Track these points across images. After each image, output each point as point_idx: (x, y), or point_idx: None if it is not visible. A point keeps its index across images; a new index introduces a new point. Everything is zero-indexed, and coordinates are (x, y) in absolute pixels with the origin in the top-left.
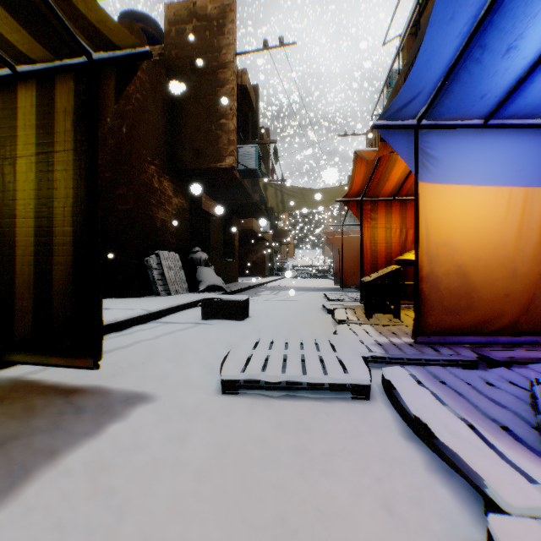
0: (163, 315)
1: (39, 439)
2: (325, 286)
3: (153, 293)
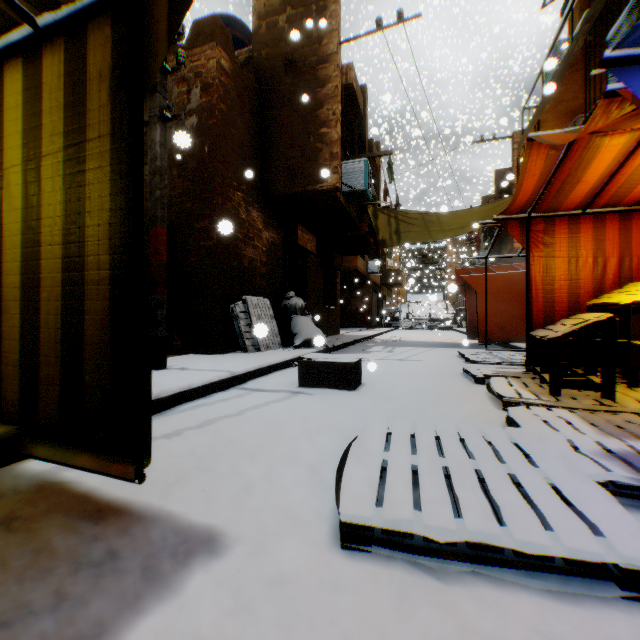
0: (250, 379)
1: (14, 639)
2: (454, 340)
3: (239, 348)
